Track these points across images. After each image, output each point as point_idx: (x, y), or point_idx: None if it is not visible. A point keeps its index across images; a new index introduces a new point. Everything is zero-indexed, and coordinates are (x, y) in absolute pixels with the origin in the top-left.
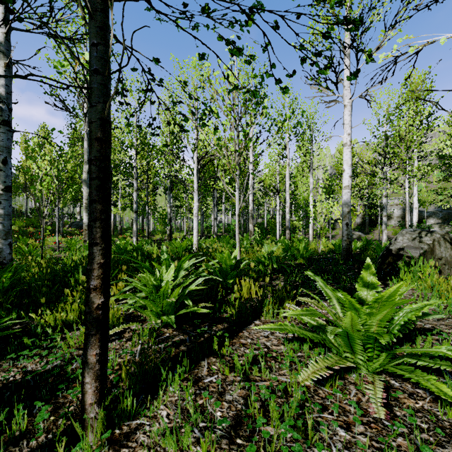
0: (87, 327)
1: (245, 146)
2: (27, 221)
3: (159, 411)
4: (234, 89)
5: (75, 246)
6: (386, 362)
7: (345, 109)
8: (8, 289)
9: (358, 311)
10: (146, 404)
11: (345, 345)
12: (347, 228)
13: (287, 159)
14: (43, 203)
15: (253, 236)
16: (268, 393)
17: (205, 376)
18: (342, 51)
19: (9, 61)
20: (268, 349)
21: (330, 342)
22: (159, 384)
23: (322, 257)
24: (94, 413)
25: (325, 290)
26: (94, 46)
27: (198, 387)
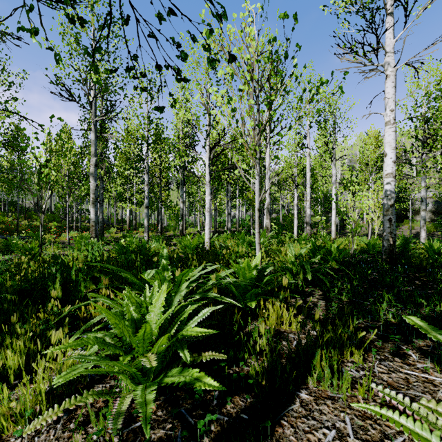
0: None
1: (268, 121)
2: (50, 216)
3: None
4: None
5: (80, 243)
6: None
7: (388, 79)
8: None
9: None
10: None
11: None
12: (390, 225)
13: (308, 148)
14: (41, 197)
15: (270, 233)
16: None
17: None
18: None
19: None
20: None
21: None
22: None
23: (357, 259)
24: None
25: None
26: None
27: None
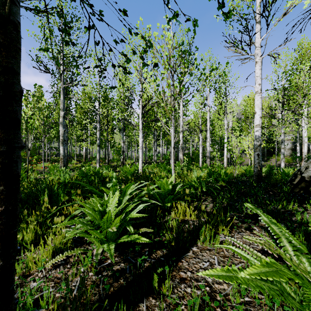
0: None
1: (179, 92)
2: None
3: None
4: (174, 17)
5: (53, 170)
6: None
7: (257, 64)
8: None
9: None
10: None
11: None
12: (258, 158)
13: (208, 106)
14: (28, 139)
15: (183, 163)
16: None
17: None
18: None
19: None
20: (210, 289)
21: (287, 293)
22: None
23: (237, 180)
24: None
25: (271, 226)
26: None
27: None
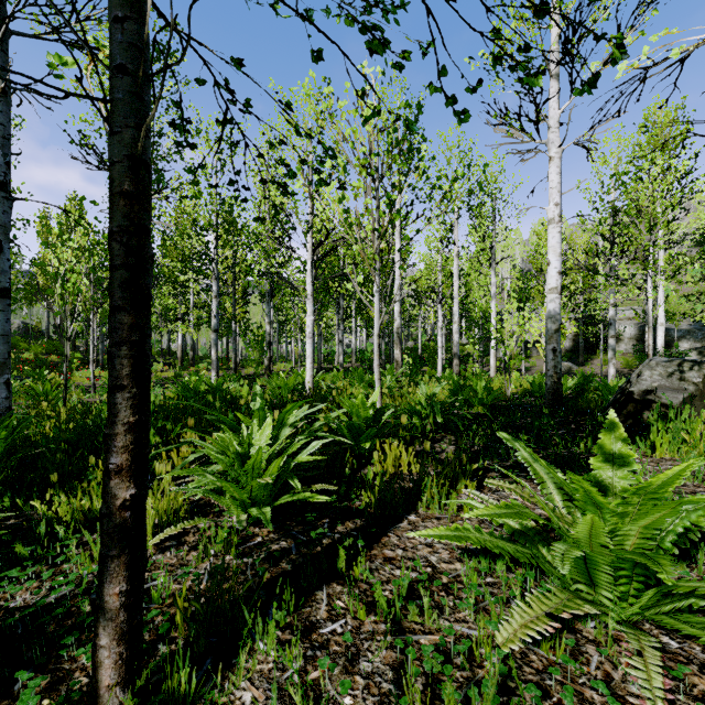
0: (103, 542)
1: (389, 223)
2: (49, 345)
3: (238, 692)
4: (373, 115)
5: None
6: (653, 603)
7: (551, 163)
8: (3, 457)
9: (600, 509)
10: (216, 677)
11: (578, 570)
12: (555, 356)
13: (455, 246)
14: (66, 316)
15: (400, 370)
16: (439, 669)
17: (324, 622)
18: (568, 39)
19: (6, 84)
20: (433, 570)
21: (545, 560)
22: (239, 643)
23: (513, 403)
24: (115, 704)
25: (533, 466)
26: (117, 22)
27: (311, 643)
